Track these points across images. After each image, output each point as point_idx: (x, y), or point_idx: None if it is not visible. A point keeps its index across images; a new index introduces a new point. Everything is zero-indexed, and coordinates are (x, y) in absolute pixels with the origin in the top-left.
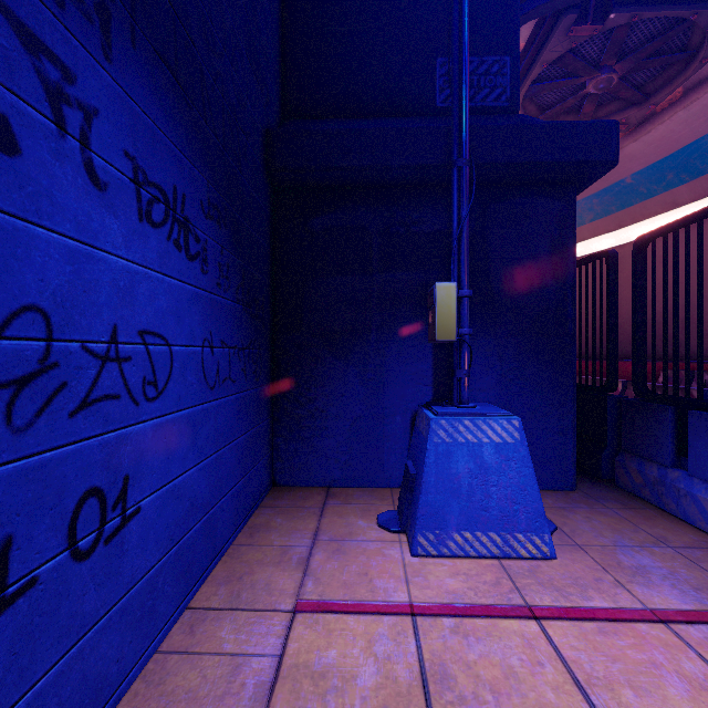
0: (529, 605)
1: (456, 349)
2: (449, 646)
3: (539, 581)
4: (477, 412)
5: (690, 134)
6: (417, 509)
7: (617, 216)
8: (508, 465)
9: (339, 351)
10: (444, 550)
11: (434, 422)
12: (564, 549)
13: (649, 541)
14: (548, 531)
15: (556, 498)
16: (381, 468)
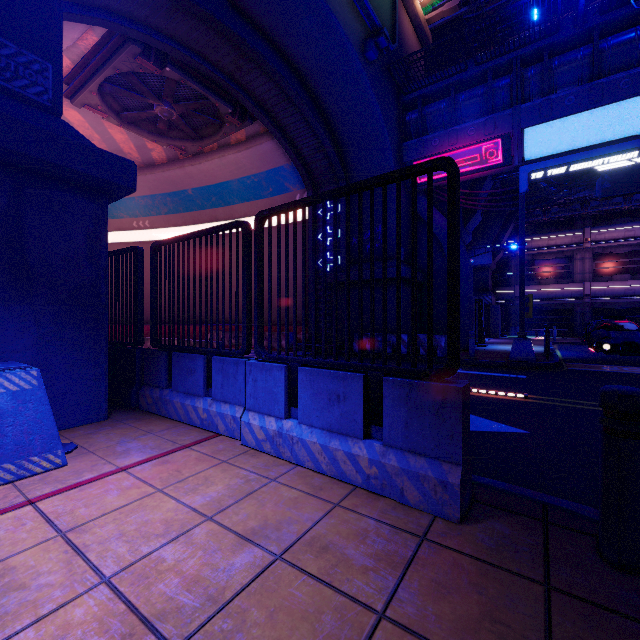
0: (30, 499)
1: None
2: None
3: (46, 482)
4: None
5: (223, 176)
6: None
7: (184, 216)
8: (25, 406)
9: None
10: None
11: None
12: (78, 457)
13: (142, 434)
14: (61, 447)
15: (89, 428)
16: None
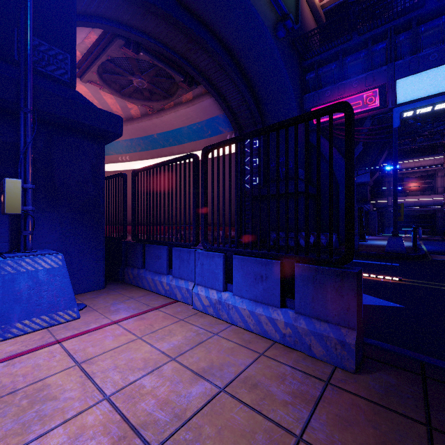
0: (58, 339)
1: (23, 218)
2: (1, 372)
3: (67, 329)
4: (36, 253)
5: (177, 124)
6: None
7: (151, 152)
8: (55, 279)
9: None
10: (8, 335)
11: (2, 262)
12: (87, 313)
13: (127, 299)
14: (76, 306)
15: (93, 294)
16: None
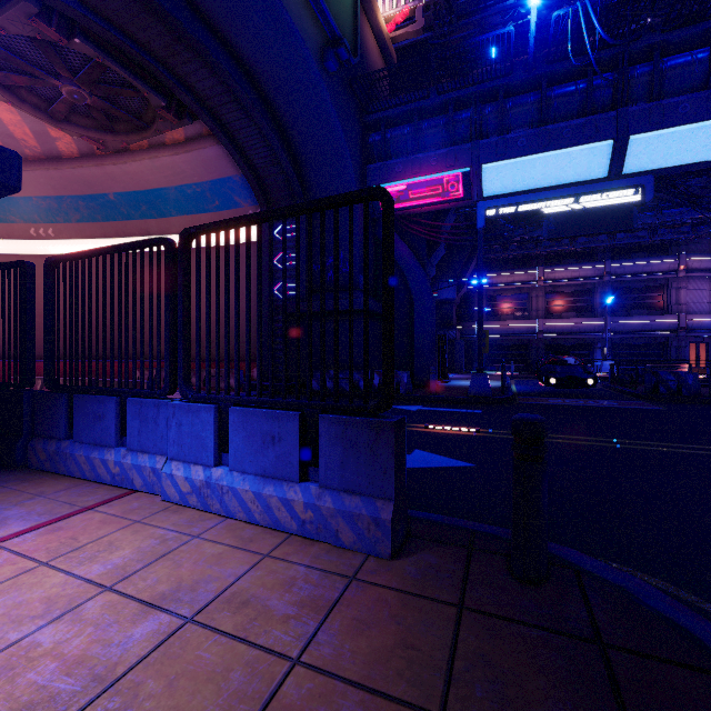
0: None
1: None
2: None
3: None
4: None
5: (156, 181)
6: None
7: (104, 226)
8: None
9: None
10: None
11: None
12: None
13: (28, 498)
14: None
15: None
16: None
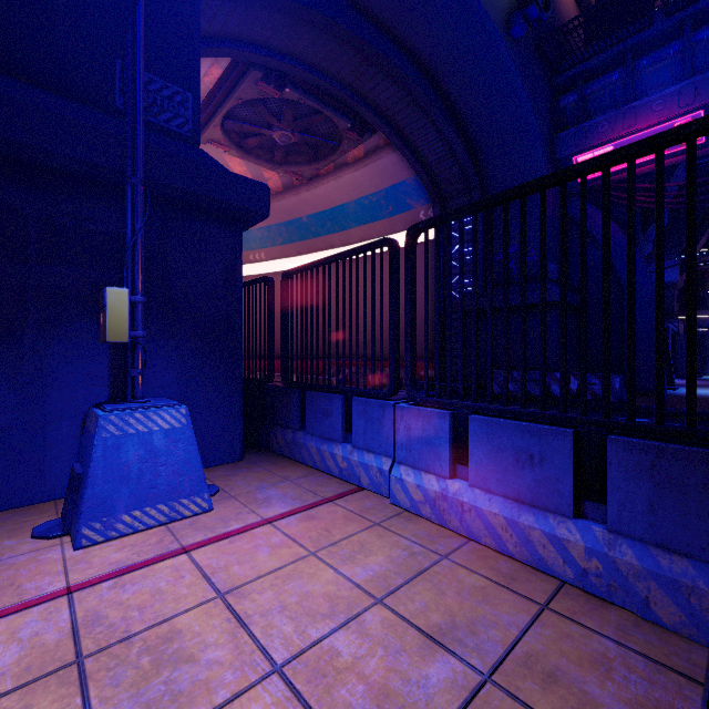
0: (184, 546)
1: (130, 349)
2: (106, 599)
3: (196, 528)
4: (149, 405)
5: (339, 199)
6: (82, 504)
7: (299, 245)
8: (176, 446)
9: None
10: (112, 533)
11: (103, 418)
12: (222, 502)
13: (279, 480)
14: (207, 491)
15: (227, 469)
16: (41, 481)
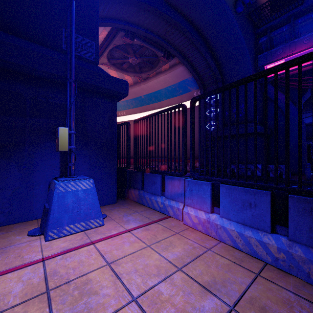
0: (92, 241)
1: (69, 154)
2: (58, 264)
3: (97, 233)
4: (77, 178)
5: (158, 87)
6: (48, 221)
7: (140, 108)
8: (88, 196)
9: (3, 155)
10: (61, 234)
11: (57, 184)
12: (108, 221)
13: (133, 212)
14: (102, 216)
15: (110, 207)
16: (31, 211)
